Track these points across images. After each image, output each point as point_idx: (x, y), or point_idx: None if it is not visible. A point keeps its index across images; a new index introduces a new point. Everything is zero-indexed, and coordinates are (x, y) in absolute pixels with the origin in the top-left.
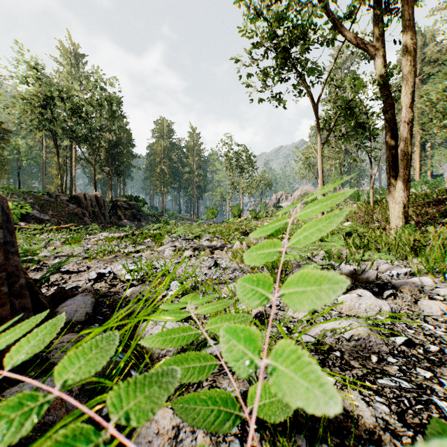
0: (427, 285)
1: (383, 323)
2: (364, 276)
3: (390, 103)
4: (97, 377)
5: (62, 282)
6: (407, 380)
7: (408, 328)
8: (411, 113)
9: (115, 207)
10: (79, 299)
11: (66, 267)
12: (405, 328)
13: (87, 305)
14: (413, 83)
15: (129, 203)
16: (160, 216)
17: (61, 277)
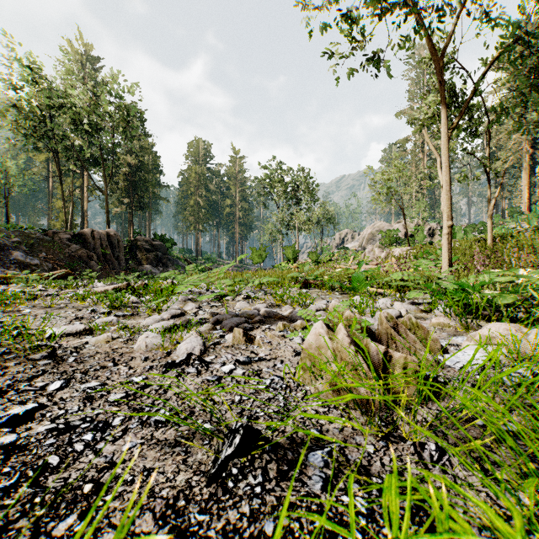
0: None
1: None
2: None
3: None
4: None
5: None
6: None
7: None
8: None
9: (134, 249)
10: None
11: None
12: None
13: None
14: None
15: (152, 243)
16: (195, 260)
17: None
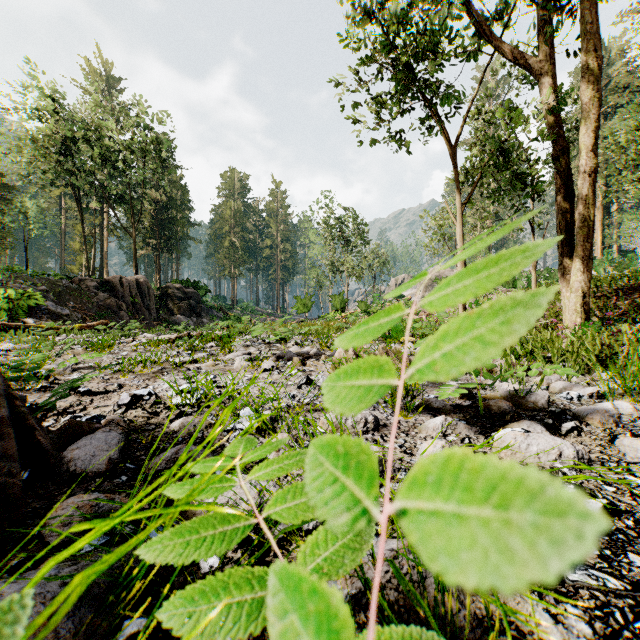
0: (624, 413)
1: (565, 474)
2: (529, 400)
3: (562, 145)
4: (109, 579)
5: (79, 408)
6: (615, 575)
7: (606, 484)
8: (593, 159)
9: (165, 297)
10: (99, 437)
11: (88, 386)
12: (600, 484)
13: (111, 447)
14: (596, 115)
15: (185, 291)
16: (230, 309)
17: (79, 401)
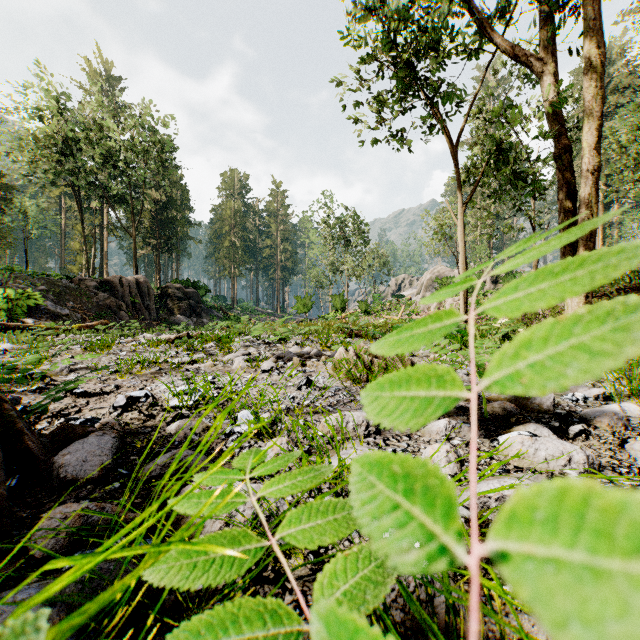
0: (632, 415)
1: None
2: (534, 402)
3: (564, 144)
4: None
5: (74, 410)
6: None
7: None
8: (596, 158)
9: (165, 297)
10: (91, 441)
11: (84, 387)
12: None
13: (104, 451)
14: (600, 113)
15: (185, 291)
16: (230, 309)
17: (74, 403)
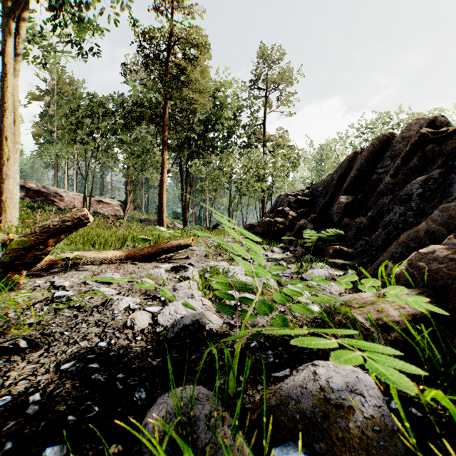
0: None
1: None
2: None
3: None
4: None
5: None
6: None
7: None
8: None
9: None
10: None
11: None
12: None
13: None
14: None
15: None
16: None
17: None
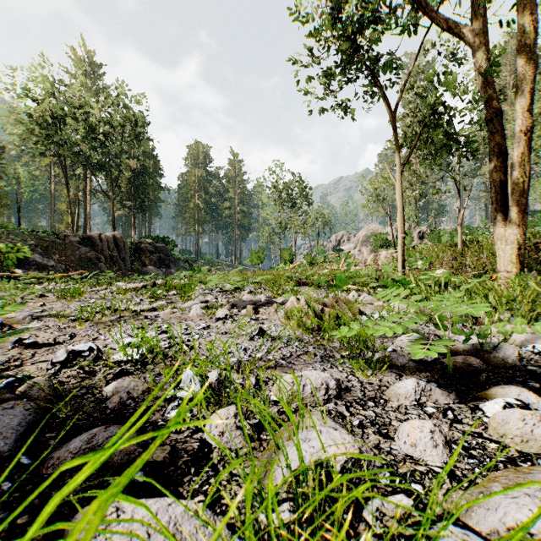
0: None
1: None
2: (497, 356)
3: (496, 109)
4: None
5: (16, 364)
6: None
7: None
8: (529, 119)
9: (138, 251)
10: None
11: (40, 336)
12: None
13: (4, 433)
14: (532, 77)
15: (155, 246)
16: (195, 261)
17: (20, 355)
